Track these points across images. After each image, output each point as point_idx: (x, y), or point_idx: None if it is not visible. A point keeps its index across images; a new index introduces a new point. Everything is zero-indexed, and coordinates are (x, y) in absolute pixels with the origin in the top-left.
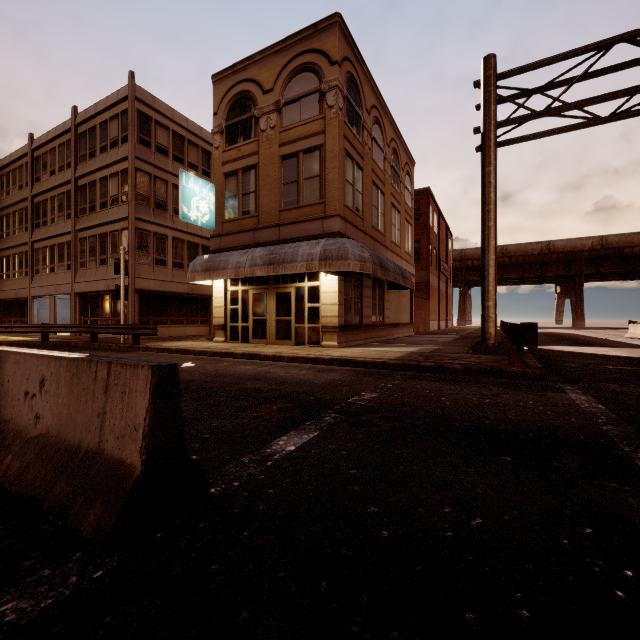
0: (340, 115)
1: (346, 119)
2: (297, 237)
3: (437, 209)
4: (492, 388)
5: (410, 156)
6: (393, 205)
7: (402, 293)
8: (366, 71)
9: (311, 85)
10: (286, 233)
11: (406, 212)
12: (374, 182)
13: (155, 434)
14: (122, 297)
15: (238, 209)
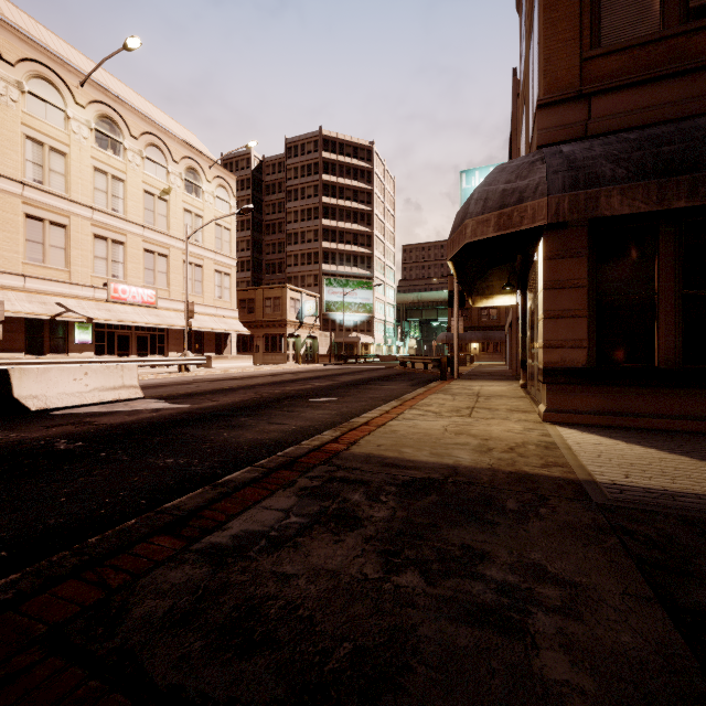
0: None
1: None
2: None
3: None
4: None
5: None
6: None
7: None
8: None
9: None
10: None
11: None
12: None
13: None
14: (455, 330)
15: None
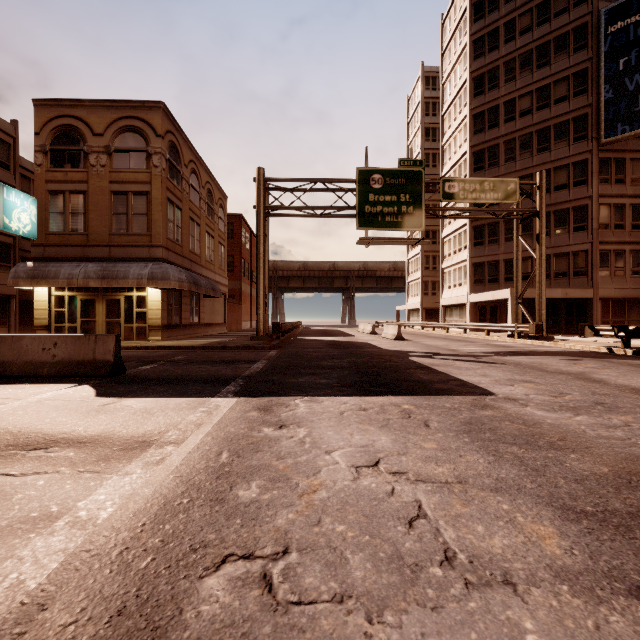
0: (164, 173)
1: (168, 175)
2: (127, 257)
3: (250, 230)
4: (242, 352)
5: (223, 192)
6: (208, 232)
7: (216, 300)
8: (185, 137)
9: (139, 145)
10: (116, 253)
11: (220, 236)
12: (191, 217)
13: (116, 352)
14: None
15: (65, 225)
